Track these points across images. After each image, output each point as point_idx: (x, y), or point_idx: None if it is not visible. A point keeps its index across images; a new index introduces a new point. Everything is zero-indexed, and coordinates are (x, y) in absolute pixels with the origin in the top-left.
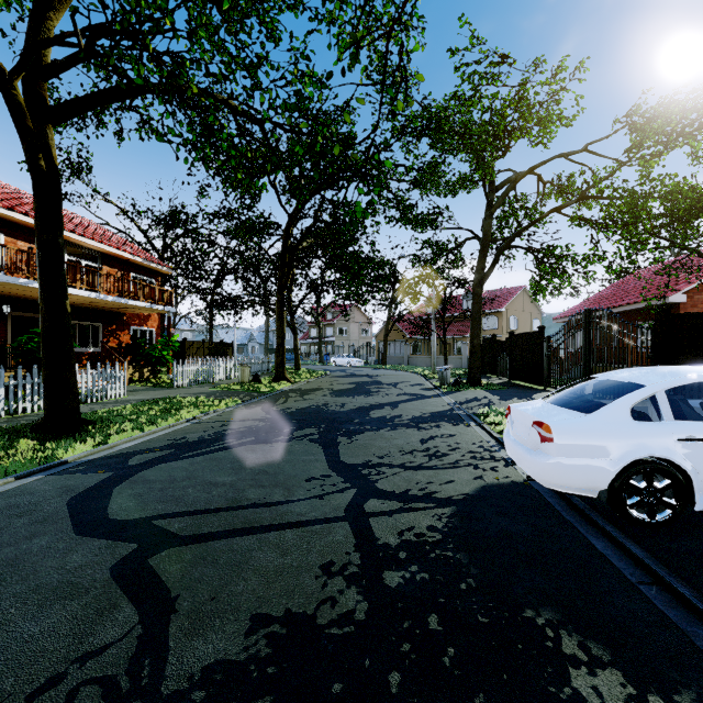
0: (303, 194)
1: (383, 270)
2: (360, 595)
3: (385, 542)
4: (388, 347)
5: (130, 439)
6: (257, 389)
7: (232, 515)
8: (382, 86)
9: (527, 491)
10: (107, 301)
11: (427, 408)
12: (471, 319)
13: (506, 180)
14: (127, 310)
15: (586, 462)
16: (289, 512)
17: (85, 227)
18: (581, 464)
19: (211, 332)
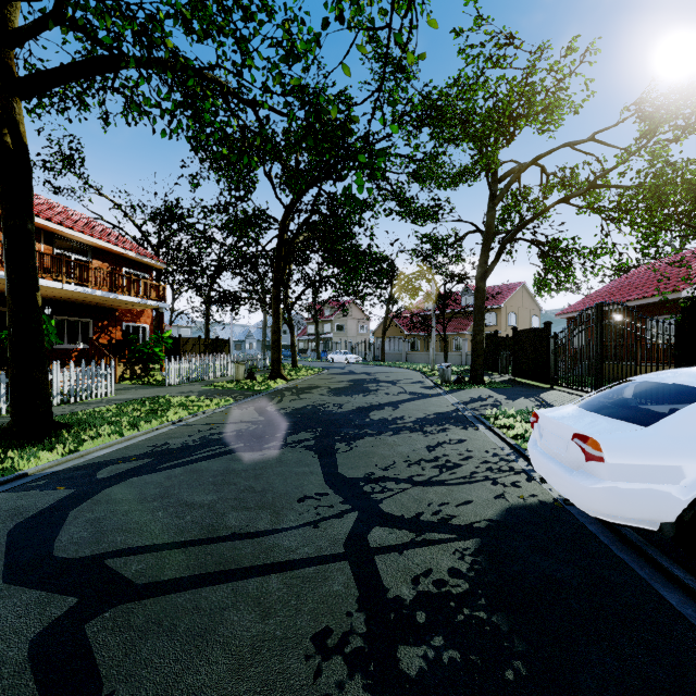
0: (299, 184)
1: (381, 266)
2: (368, 693)
3: (396, 594)
4: (386, 344)
5: (105, 446)
6: (252, 387)
7: (205, 552)
8: (389, 30)
9: (561, 515)
10: (95, 296)
11: (431, 408)
12: (474, 314)
13: (510, 171)
14: (119, 305)
15: (647, 489)
16: (276, 547)
17: (75, 221)
18: (641, 490)
19: (207, 328)
